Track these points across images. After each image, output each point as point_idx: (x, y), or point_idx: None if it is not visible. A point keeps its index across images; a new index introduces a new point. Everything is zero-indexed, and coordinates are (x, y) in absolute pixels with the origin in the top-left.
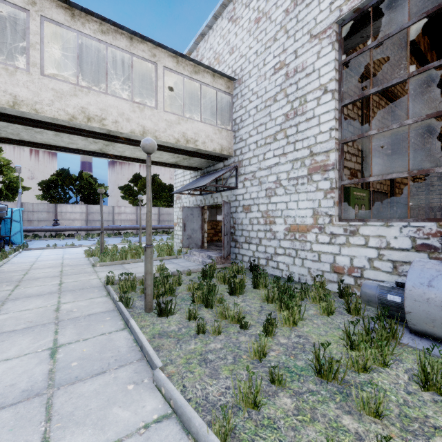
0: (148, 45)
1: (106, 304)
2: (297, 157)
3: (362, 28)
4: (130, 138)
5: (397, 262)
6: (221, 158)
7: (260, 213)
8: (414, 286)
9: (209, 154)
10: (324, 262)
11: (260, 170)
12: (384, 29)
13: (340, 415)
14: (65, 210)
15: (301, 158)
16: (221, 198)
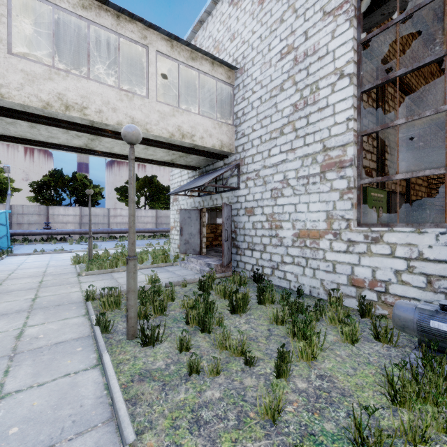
0: (138, 26)
1: (81, 328)
2: (307, 153)
3: (383, 3)
4: (117, 131)
5: (432, 276)
6: (221, 155)
7: (264, 217)
8: None
9: (208, 151)
10: (340, 274)
11: (265, 168)
12: (409, 4)
13: None
14: (58, 212)
15: (312, 154)
16: (221, 200)
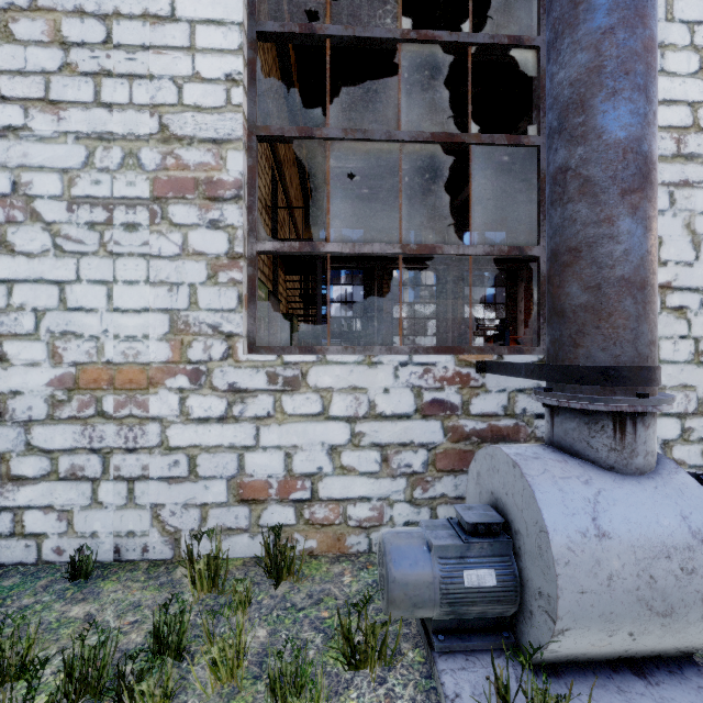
0: None
1: None
2: (108, 131)
3: None
4: None
5: (390, 448)
6: None
7: None
8: (572, 548)
9: None
10: (211, 478)
11: None
12: None
13: None
14: None
15: (125, 138)
16: None
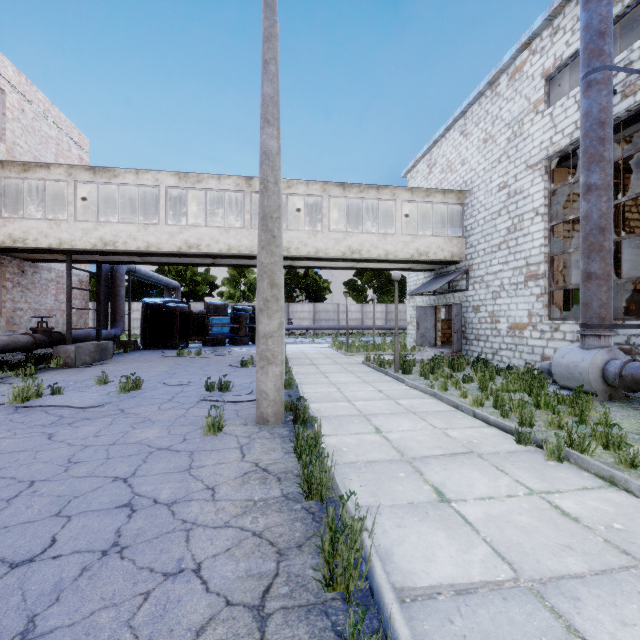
0: (390, 189)
1: (370, 369)
2: (516, 266)
3: (574, 155)
4: (376, 259)
5: None
6: (452, 263)
7: (487, 313)
8: (556, 358)
9: (440, 261)
10: (536, 354)
11: (487, 275)
12: None
13: (480, 395)
14: (296, 309)
15: (519, 267)
16: (453, 299)
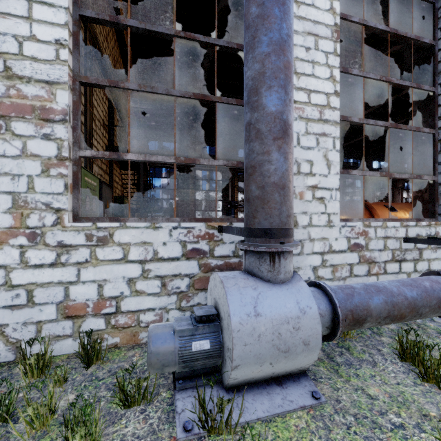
0: None
1: None
2: None
3: None
4: None
5: (167, 278)
6: None
7: None
8: (241, 323)
9: None
10: (44, 304)
11: None
12: None
13: None
14: None
15: None
16: None
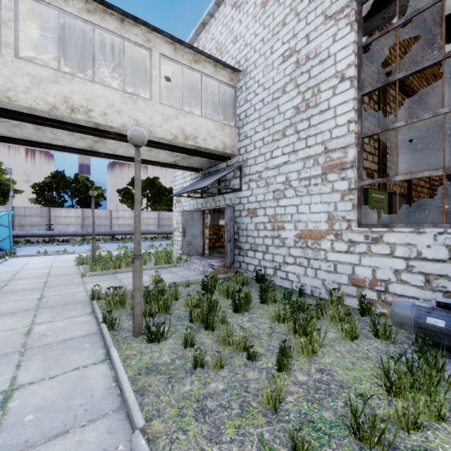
0: (142, 29)
1: (87, 325)
2: (309, 155)
3: (384, 7)
4: (121, 133)
5: (430, 275)
6: (224, 157)
7: (266, 218)
8: None
9: (211, 152)
10: (341, 274)
11: (267, 169)
12: (409, 8)
13: None
14: (60, 214)
15: (314, 155)
16: (224, 201)
